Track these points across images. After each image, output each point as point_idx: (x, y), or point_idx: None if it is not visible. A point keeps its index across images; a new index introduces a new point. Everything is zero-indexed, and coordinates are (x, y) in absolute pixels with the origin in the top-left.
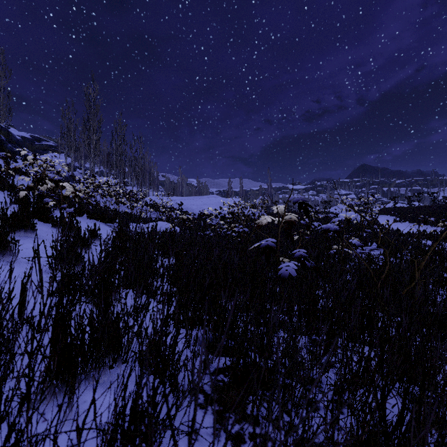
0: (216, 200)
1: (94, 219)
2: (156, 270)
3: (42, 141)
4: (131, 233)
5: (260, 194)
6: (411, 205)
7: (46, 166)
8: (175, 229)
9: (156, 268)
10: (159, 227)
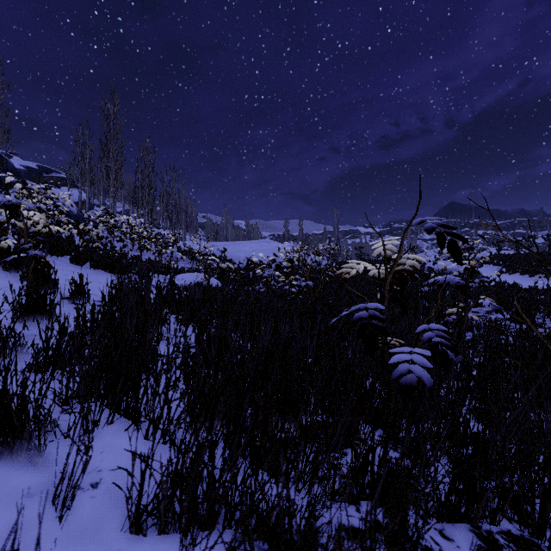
0: (270, 246)
1: (101, 269)
2: (144, 368)
3: (52, 172)
4: (128, 290)
5: (325, 239)
6: (519, 252)
7: (40, 198)
8: (214, 282)
9: (143, 364)
10: (192, 280)
